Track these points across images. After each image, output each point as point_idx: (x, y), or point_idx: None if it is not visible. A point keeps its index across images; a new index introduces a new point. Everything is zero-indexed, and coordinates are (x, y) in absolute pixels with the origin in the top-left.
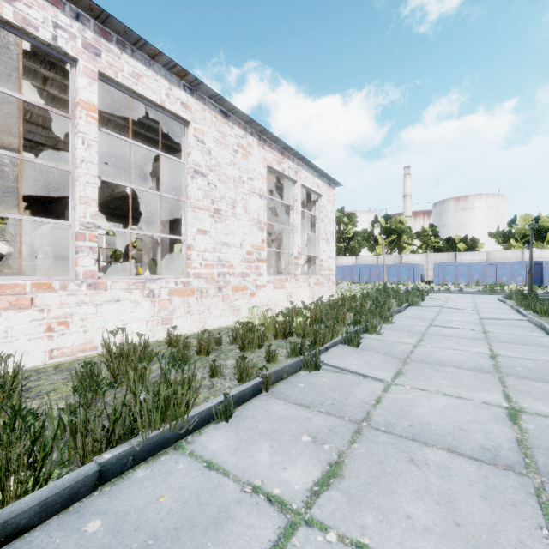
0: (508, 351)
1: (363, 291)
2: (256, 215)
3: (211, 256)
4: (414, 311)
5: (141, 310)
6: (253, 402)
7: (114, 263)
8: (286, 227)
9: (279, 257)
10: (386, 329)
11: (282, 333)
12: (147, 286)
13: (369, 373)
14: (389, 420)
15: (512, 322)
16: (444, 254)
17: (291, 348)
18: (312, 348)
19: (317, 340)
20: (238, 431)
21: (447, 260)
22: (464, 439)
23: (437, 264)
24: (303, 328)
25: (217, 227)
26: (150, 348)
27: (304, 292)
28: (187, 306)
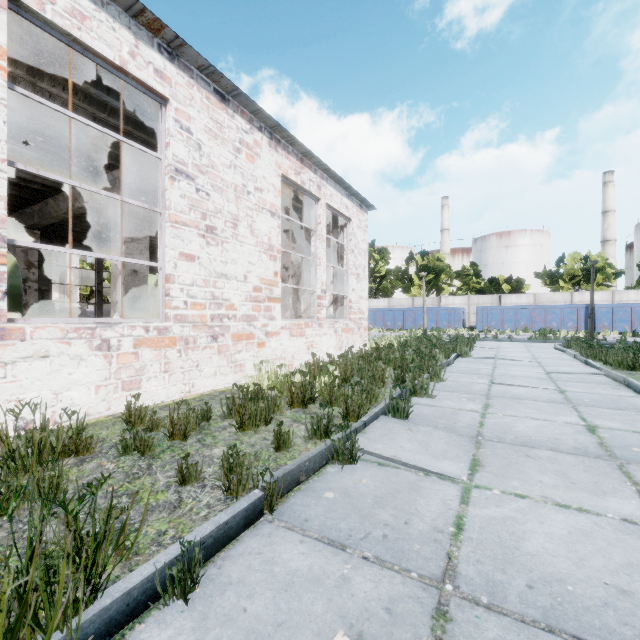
0: (605, 419)
1: (400, 339)
2: (267, 239)
3: (201, 291)
4: (465, 364)
5: (87, 371)
6: (245, 541)
7: (92, 306)
8: (306, 257)
9: (298, 297)
10: (438, 390)
11: (300, 399)
12: (99, 333)
13: (432, 466)
14: (489, 575)
15: (587, 377)
16: (488, 296)
17: (312, 426)
18: (346, 429)
19: (350, 410)
20: (206, 627)
21: (490, 303)
22: (639, 620)
23: (480, 308)
24: (329, 392)
25: (210, 252)
26: (98, 429)
27: (329, 341)
28: (164, 362)
